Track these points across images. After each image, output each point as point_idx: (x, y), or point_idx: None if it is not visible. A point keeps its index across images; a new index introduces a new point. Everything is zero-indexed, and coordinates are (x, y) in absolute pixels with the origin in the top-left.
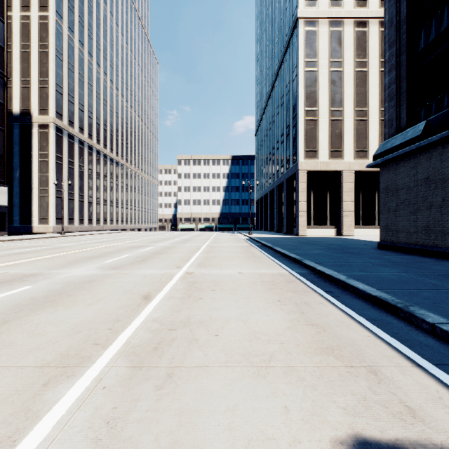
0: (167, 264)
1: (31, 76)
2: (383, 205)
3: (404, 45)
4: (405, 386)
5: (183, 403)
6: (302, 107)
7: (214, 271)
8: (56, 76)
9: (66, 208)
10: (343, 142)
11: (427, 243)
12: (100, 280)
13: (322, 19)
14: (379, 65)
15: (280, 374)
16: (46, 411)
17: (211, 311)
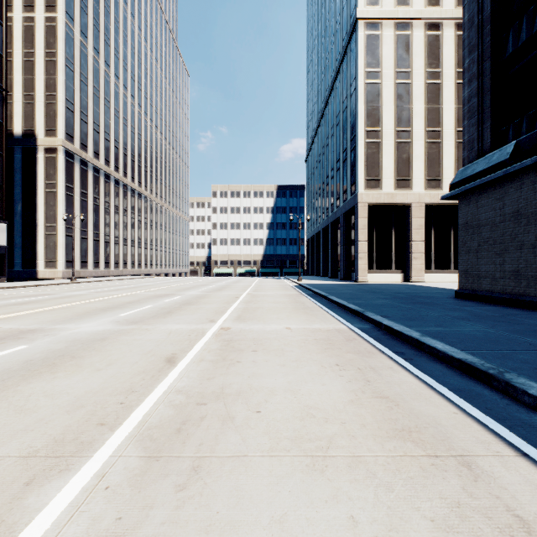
0: (198, 317)
1: (36, 89)
2: (462, 244)
3: (488, 49)
4: (511, 485)
5: (212, 512)
6: (362, 127)
7: (255, 326)
8: (66, 89)
9: (78, 249)
10: (411, 169)
11: (517, 292)
12: (114, 337)
13: (386, 21)
14: (456, 76)
15: (343, 468)
16: (25, 524)
17: (252, 378)
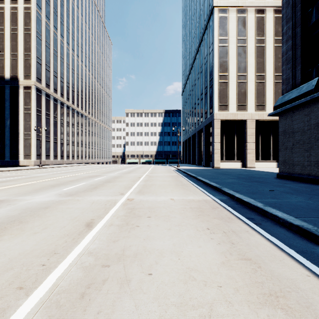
0: (113, 191)
1: (18, 51)
2: (281, 144)
3: (299, 20)
4: None
5: None
6: (217, 73)
7: (150, 197)
8: (36, 51)
9: (44, 148)
10: (247, 99)
11: None
12: (54, 206)
13: (231, 8)
14: (274, 42)
15: None
16: None
17: (146, 241)
